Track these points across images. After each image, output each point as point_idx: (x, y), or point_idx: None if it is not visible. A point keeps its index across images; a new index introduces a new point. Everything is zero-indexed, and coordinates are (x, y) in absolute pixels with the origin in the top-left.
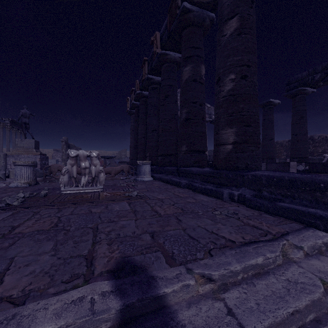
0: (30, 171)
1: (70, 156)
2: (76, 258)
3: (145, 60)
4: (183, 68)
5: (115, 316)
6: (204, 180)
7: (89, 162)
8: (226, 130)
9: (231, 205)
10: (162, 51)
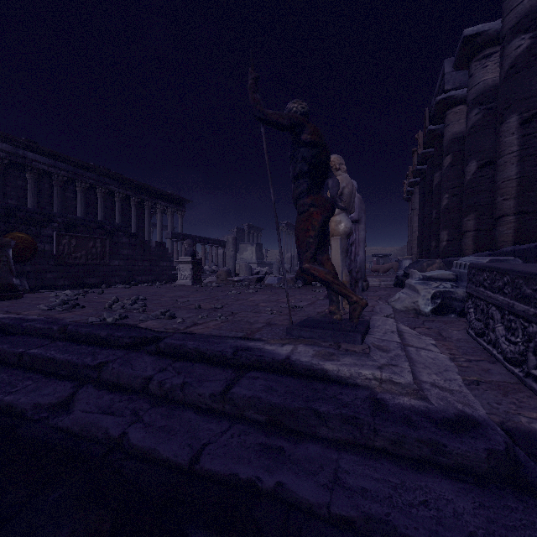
0: None
1: None
2: None
3: (414, 151)
4: (434, 174)
5: None
6: None
7: None
8: (442, 232)
9: None
10: (424, 151)
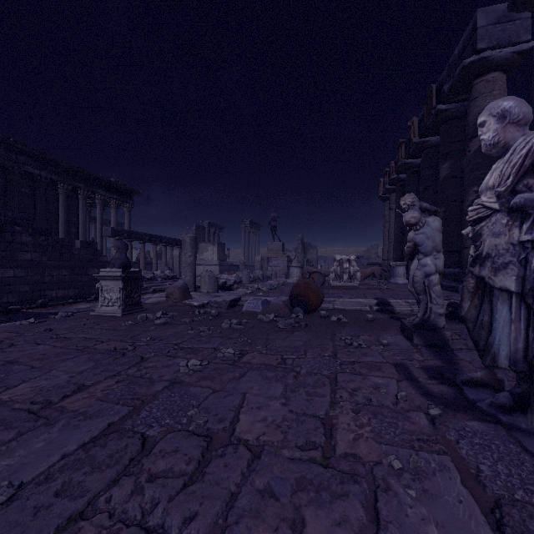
0: (299, 271)
1: (336, 259)
2: (360, 296)
3: (401, 143)
4: (440, 165)
5: (375, 303)
6: (454, 280)
7: (324, 264)
8: None
9: (459, 295)
10: (420, 140)
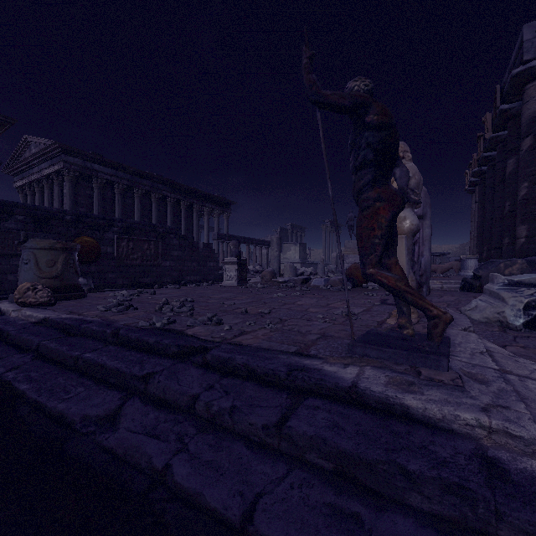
0: None
1: None
2: None
3: (479, 136)
4: (507, 160)
5: None
6: None
7: None
8: (520, 227)
9: None
10: (493, 135)
